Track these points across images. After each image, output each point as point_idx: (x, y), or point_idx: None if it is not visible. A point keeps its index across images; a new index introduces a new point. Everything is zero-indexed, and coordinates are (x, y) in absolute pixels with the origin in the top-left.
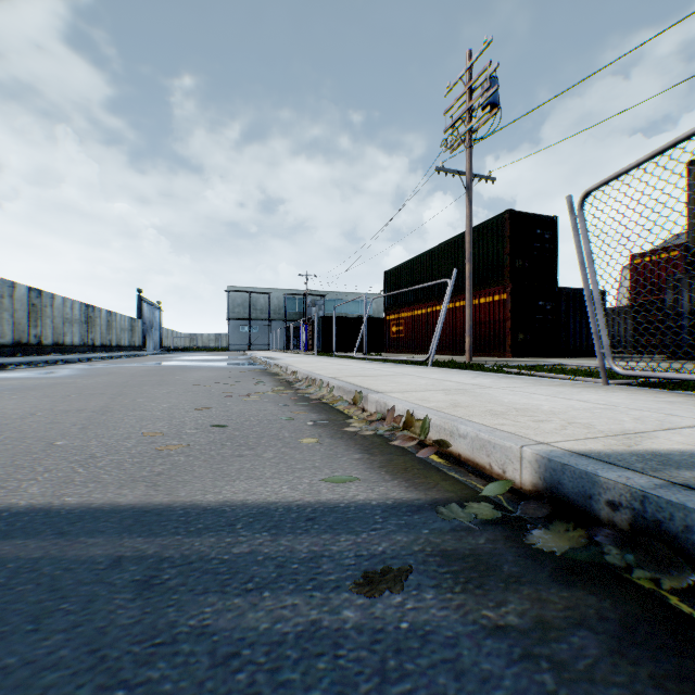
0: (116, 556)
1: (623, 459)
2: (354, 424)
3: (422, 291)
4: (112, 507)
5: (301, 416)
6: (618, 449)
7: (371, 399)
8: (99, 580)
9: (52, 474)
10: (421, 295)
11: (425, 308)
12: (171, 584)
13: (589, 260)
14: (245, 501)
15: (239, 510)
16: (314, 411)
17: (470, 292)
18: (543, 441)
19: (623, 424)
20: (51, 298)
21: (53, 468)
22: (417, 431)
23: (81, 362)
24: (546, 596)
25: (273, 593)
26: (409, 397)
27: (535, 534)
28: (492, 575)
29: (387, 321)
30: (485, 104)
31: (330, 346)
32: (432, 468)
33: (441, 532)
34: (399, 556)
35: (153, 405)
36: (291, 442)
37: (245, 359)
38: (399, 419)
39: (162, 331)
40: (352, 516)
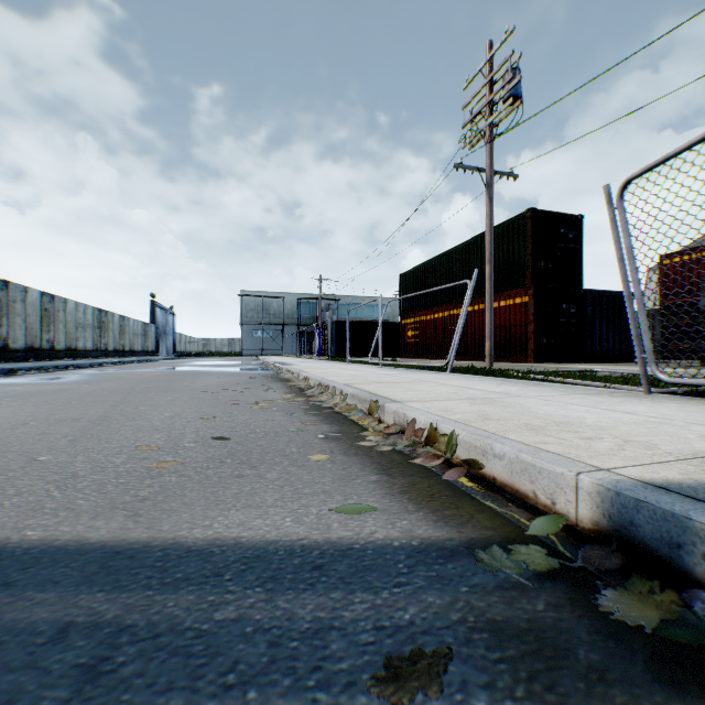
0: (64, 622)
1: None
2: (370, 437)
3: (439, 294)
4: (78, 545)
5: (311, 427)
6: (701, 478)
7: (389, 409)
8: (31, 663)
9: (23, 497)
10: (438, 299)
11: (442, 312)
12: (124, 673)
13: (629, 255)
14: (239, 538)
15: (230, 552)
16: (326, 421)
17: (491, 294)
18: (602, 466)
19: (691, 443)
20: (64, 302)
21: (26, 490)
22: (442, 448)
23: (93, 367)
24: None
25: (260, 693)
26: (431, 408)
27: (610, 596)
28: (564, 666)
29: (402, 326)
30: (507, 97)
31: (344, 351)
32: (463, 495)
33: (484, 591)
34: (432, 630)
35: (155, 414)
36: (299, 459)
37: (258, 365)
38: (420, 433)
39: (175, 336)
40: (369, 563)
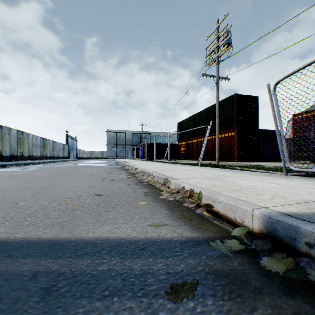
0: (35, 271)
1: (311, 218)
2: (164, 194)
3: (195, 131)
4: (39, 240)
5: (138, 190)
6: (305, 211)
7: (172, 182)
8: (22, 287)
9: (13, 220)
10: (195, 133)
11: (196, 139)
12: (62, 291)
13: (278, 115)
14: (108, 237)
15: (104, 243)
16: (145, 187)
17: (218, 131)
18: (263, 206)
19: (302, 196)
20: (27, 135)
21: (15, 217)
22: (196, 199)
23: (40, 164)
24: (279, 304)
25: (119, 298)
26: (191, 182)
27: (265, 260)
28: (245, 287)
29: (178, 145)
30: (225, 44)
31: (153, 157)
32: (204, 219)
33: (212, 258)
34: (190, 273)
35: (69, 184)
36: (133, 204)
37: (114, 163)
38: (186, 192)
39: (77, 150)
40: (164, 247)
